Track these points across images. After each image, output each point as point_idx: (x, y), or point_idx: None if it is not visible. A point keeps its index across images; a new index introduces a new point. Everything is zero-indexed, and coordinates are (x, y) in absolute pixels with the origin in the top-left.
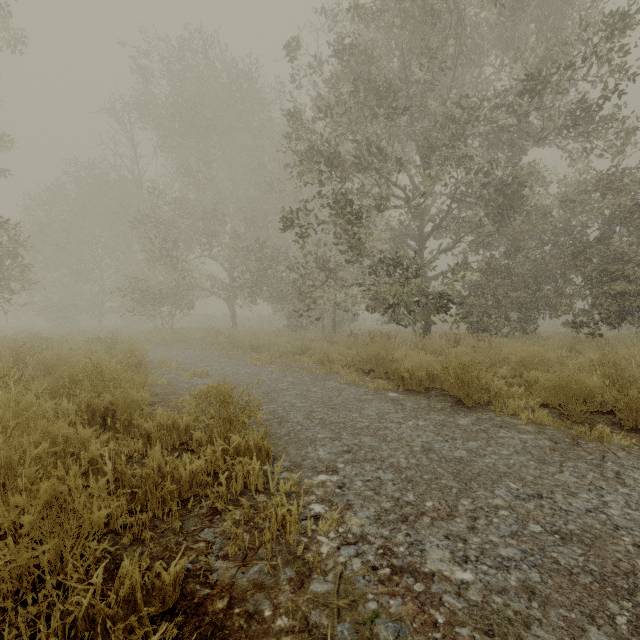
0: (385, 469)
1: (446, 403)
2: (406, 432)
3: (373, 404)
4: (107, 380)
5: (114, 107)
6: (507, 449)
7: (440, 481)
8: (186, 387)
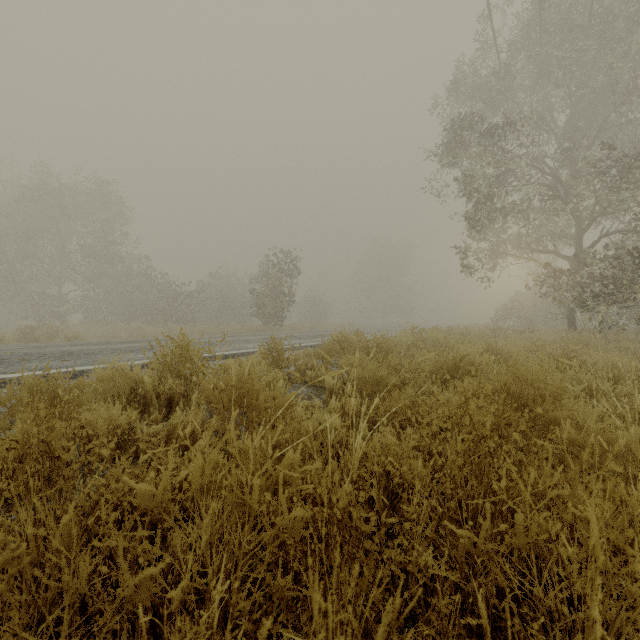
0: None
1: None
2: None
3: None
4: None
5: None
6: None
7: None
8: None
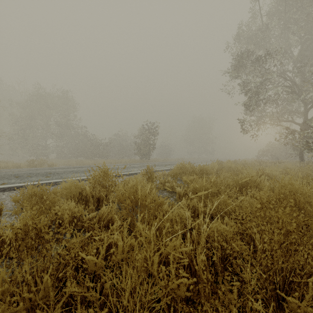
0: None
1: None
2: None
3: None
4: None
5: None
6: None
7: None
8: None
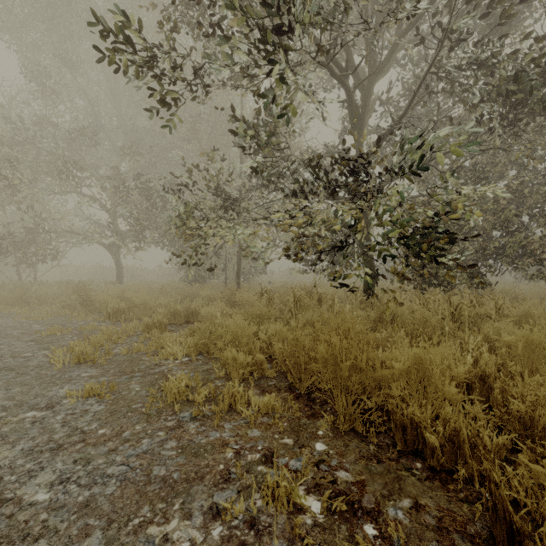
0: None
1: None
2: None
3: None
4: None
5: None
6: None
7: None
8: None
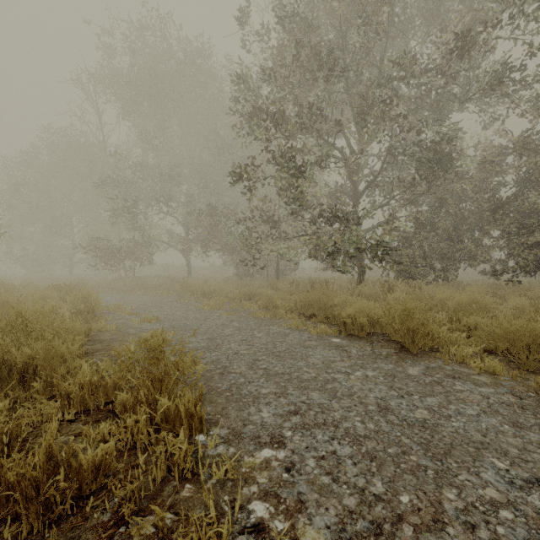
0: (340, 439)
1: (390, 349)
2: (356, 385)
3: (318, 351)
4: (32, 330)
5: (80, 78)
6: (471, 407)
7: (409, 457)
8: (133, 333)
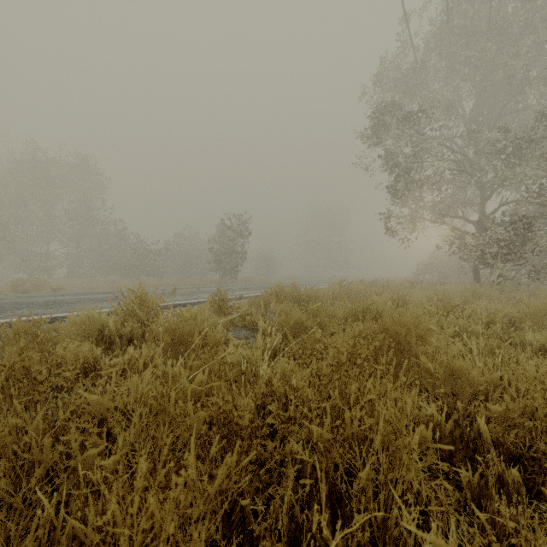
0: None
1: None
2: None
3: None
4: None
5: None
6: None
7: None
8: None
